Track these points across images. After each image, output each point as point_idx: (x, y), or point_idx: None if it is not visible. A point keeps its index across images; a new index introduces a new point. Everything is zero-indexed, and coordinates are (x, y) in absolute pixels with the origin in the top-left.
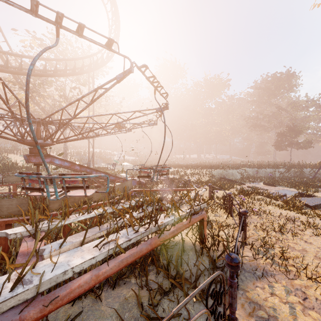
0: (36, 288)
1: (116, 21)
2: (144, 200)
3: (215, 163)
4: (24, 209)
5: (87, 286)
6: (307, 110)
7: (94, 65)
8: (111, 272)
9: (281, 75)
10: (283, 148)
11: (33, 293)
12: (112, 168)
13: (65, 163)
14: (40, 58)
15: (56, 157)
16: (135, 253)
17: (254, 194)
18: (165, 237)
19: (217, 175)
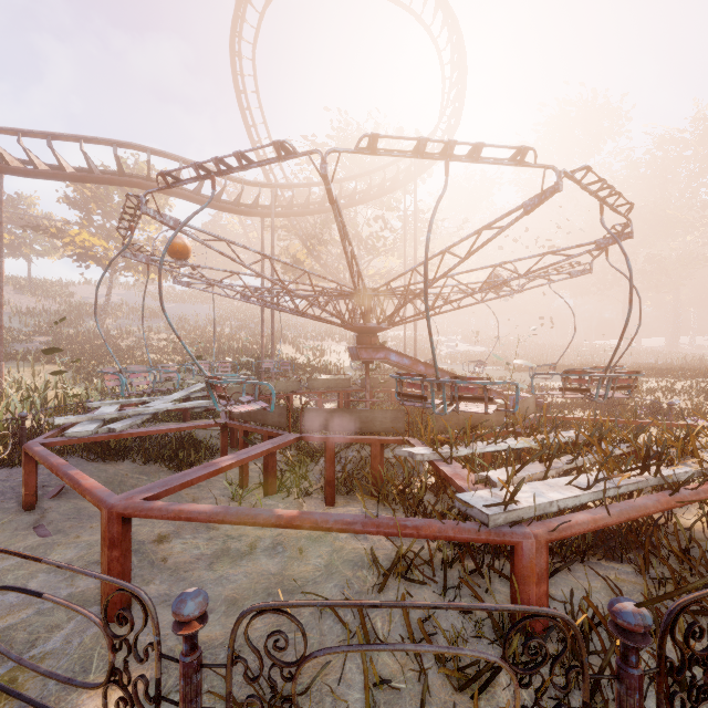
0: (528, 510)
1: (459, 65)
2: (604, 432)
3: None
4: (400, 427)
5: (586, 526)
6: None
7: (416, 170)
8: (610, 521)
9: None
10: None
11: (526, 514)
12: (466, 371)
13: (404, 360)
14: (334, 182)
15: (392, 350)
16: (637, 507)
17: None
18: (683, 498)
19: None
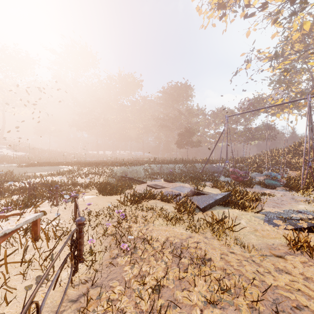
0: None
1: None
2: None
3: (127, 159)
4: None
5: None
6: (198, 117)
7: None
8: None
9: (181, 85)
10: (182, 146)
11: None
12: None
13: None
14: None
15: None
16: None
17: (146, 199)
18: None
19: (120, 173)
